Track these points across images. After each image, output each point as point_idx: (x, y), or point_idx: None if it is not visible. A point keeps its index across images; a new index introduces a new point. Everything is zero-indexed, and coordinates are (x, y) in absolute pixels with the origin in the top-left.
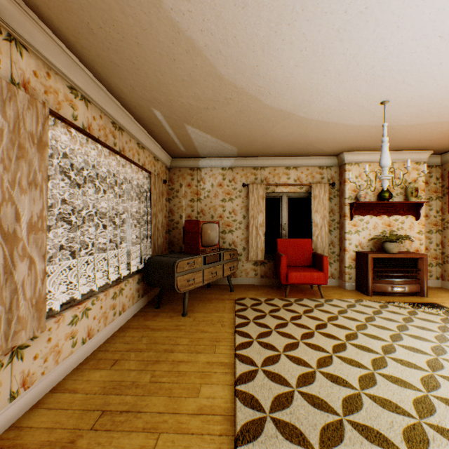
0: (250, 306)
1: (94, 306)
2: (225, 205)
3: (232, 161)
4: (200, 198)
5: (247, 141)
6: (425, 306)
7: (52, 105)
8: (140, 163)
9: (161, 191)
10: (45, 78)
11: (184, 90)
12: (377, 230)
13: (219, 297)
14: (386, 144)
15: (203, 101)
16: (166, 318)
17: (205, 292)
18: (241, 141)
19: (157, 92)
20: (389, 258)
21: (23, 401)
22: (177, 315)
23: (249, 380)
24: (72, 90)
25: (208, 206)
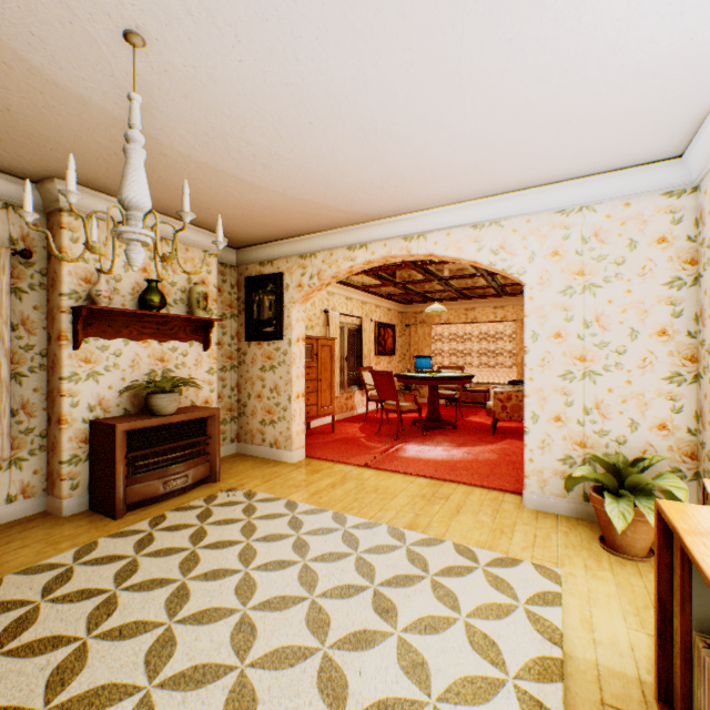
0: None
1: None
2: None
3: None
4: None
5: None
6: (220, 504)
7: None
8: None
9: None
10: None
11: None
12: (141, 369)
13: None
14: (139, 148)
15: None
16: None
17: None
18: None
19: None
20: (161, 426)
21: None
22: None
23: None
24: None
25: None
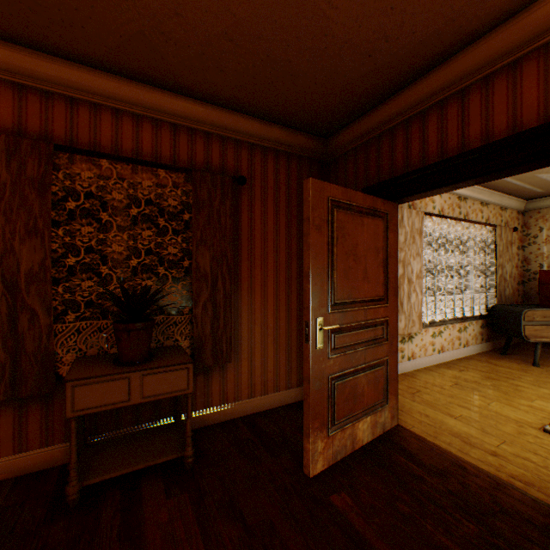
0: None
1: (444, 332)
2: None
3: None
4: None
5: None
6: None
7: (422, 207)
8: (482, 219)
9: (508, 240)
10: None
11: None
12: None
13: None
14: None
15: None
16: (510, 362)
17: None
18: None
19: None
20: None
21: (411, 364)
22: (524, 363)
23: None
24: None
25: None
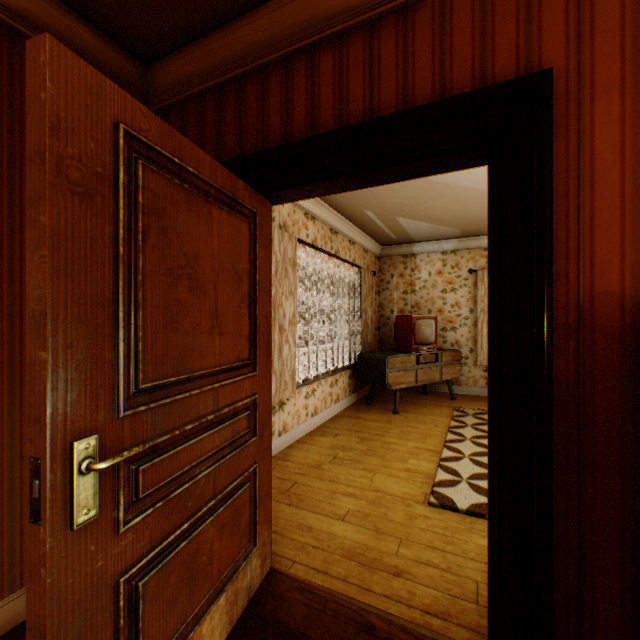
0: (471, 414)
1: (318, 389)
2: (445, 296)
3: (454, 243)
4: (415, 289)
5: (470, 222)
6: None
7: (296, 233)
8: (351, 259)
9: (370, 284)
10: (293, 215)
11: (394, 194)
12: None
13: (435, 404)
14: None
15: (413, 198)
16: (377, 413)
17: (420, 397)
18: (463, 222)
19: (369, 200)
20: None
21: (284, 440)
22: (387, 412)
23: (453, 461)
24: (306, 215)
25: (424, 299)
